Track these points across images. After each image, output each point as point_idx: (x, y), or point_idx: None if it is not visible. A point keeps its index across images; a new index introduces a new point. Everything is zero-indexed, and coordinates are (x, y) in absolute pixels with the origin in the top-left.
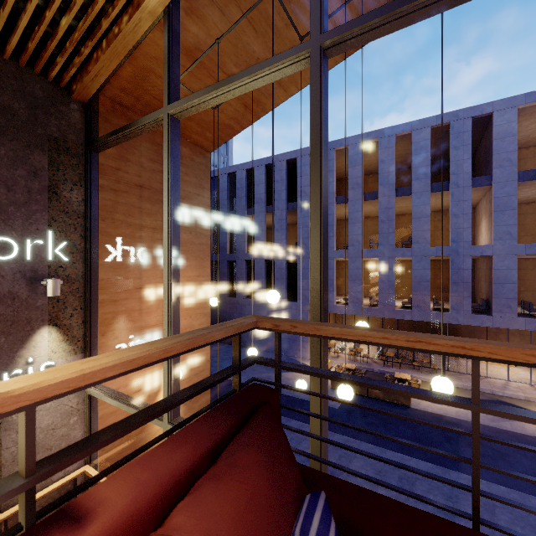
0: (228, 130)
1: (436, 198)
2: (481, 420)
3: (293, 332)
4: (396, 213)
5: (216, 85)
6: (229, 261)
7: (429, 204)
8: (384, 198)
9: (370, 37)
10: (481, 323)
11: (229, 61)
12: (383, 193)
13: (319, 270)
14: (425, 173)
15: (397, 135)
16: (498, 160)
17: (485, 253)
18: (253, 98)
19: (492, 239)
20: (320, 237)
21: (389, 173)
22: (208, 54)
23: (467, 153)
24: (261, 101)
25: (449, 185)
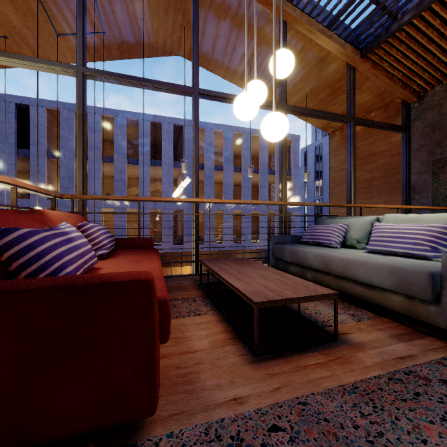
0: None
1: (154, 170)
2: None
3: (81, 198)
4: (128, 176)
5: None
6: None
7: (149, 173)
8: (119, 163)
9: (110, 81)
10: (178, 250)
11: None
12: (118, 159)
13: (82, 188)
14: (147, 152)
15: (128, 118)
16: (186, 154)
17: (180, 208)
18: (2, 50)
19: None
20: (83, 171)
21: (123, 145)
22: None
23: (171, 145)
24: None
25: (161, 163)
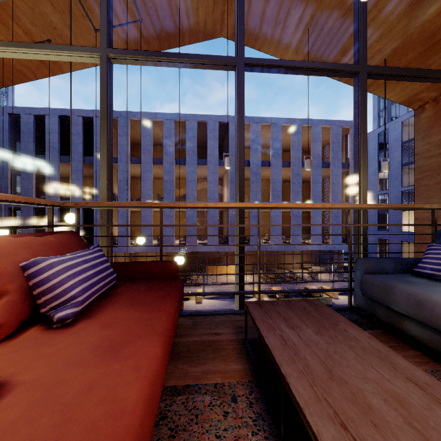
0: (19, 74)
1: (201, 169)
2: (221, 307)
3: (87, 207)
4: (177, 177)
5: (17, 43)
6: (11, 209)
7: (196, 173)
8: (168, 165)
9: (138, 63)
10: (223, 249)
11: (24, 17)
12: (167, 161)
13: (106, 191)
14: (194, 151)
15: (176, 120)
16: (231, 151)
17: None
18: None
19: (228, 198)
20: (107, 171)
21: (171, 147)
22: (0, 3)
23: (217, 144)
24: (58, 62)
25: (207, 162)
